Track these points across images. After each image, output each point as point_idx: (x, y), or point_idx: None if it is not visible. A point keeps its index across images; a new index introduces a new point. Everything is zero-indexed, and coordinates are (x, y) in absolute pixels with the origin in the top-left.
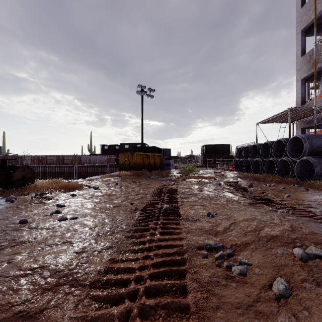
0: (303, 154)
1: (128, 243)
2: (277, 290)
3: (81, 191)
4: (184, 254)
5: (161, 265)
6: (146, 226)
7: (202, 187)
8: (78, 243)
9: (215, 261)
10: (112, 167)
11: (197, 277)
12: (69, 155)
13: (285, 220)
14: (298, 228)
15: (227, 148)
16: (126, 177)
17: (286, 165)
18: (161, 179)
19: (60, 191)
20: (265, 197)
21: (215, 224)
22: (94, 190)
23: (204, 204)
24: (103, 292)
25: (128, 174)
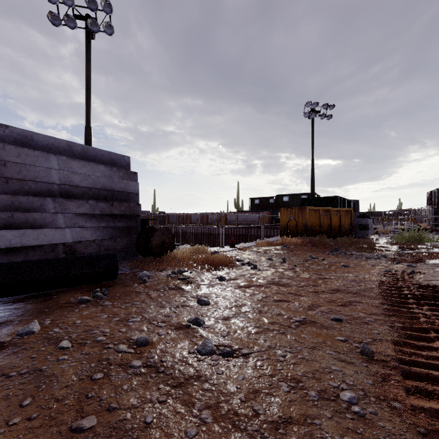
0: None
1: None
2: None
3: (232, 271)
4: None
5: None
6: None
7: None
8: None
9: None
10: (265, 229)
11: None
12: (214, 213)
13: None
14: None
15: None
16: (295, 248)
17: None
18: (363, 255)
19: (202, 268)
20: None
21: None
22: (251, 271)
23: None
24: None
25: (297, 242)
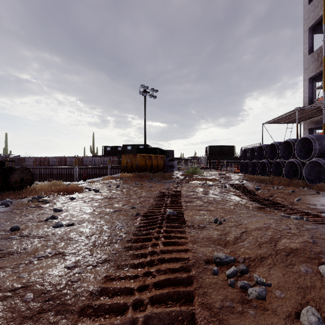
0: (312, 155)
1: (127, 255)
2: (307, 322)
3: (81, 194)
4: (190, 269)
5: (164, 285)
6: (147, 234)
7: (207, 190)
8: (71, 255)
9: (226, 279)
10: (114, 169)
11: (207, 302)
12: (69, 157)
13: (303, 230)
14: (320, 240)
15: (231, 149)
16: (128, 179)
17: (294, 167)
18: (164, 181)
19: (58, 194)
20: (274, 201)
21: (223, 232)
22: (95, 193)
23: (209, 208)
24: (94, 321)
25: (130, 176)
